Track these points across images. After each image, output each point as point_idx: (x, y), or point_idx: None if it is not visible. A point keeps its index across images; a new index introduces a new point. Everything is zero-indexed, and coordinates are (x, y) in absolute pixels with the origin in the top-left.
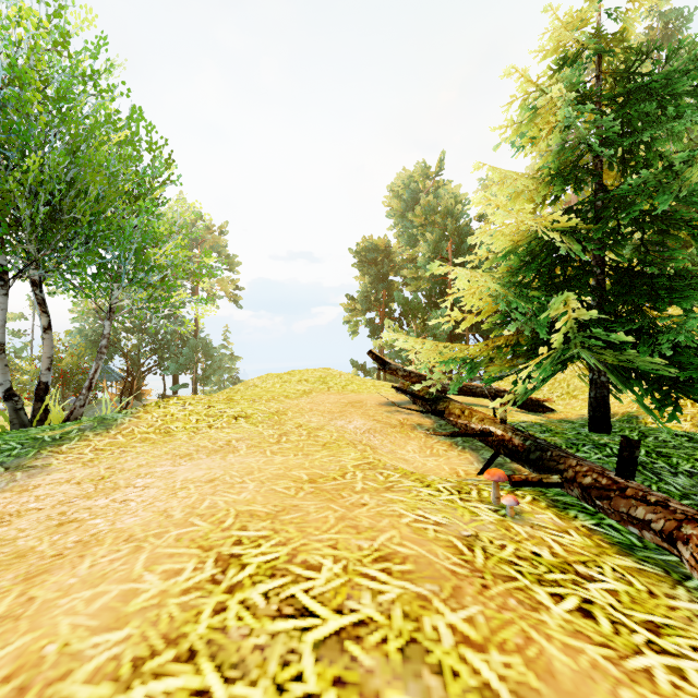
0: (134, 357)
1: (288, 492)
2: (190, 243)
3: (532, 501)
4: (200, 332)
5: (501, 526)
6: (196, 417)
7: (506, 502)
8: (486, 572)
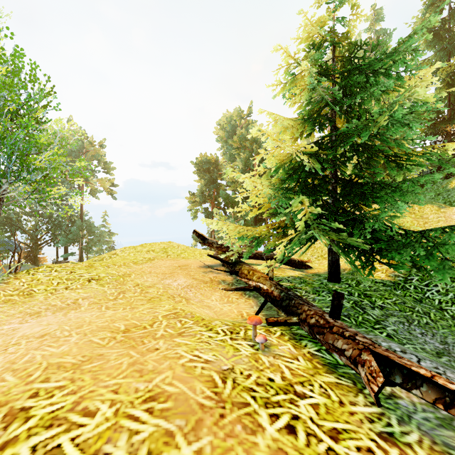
0: (33, 233)
1: (101, 342)
2: (77, 152)
3: (280, 335)
4: (85, 215)
5: (253, 358)
6: (58, 280)
7: (258, 340)
8: (229, 401)
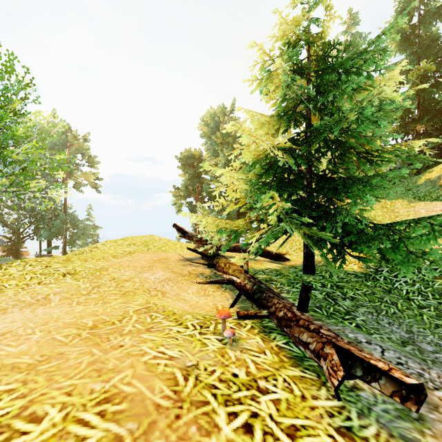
0: (15, 227)
1: (65, 340)
2: (60, 146)
3: (250, 329)
4: (68, 209)
5: (219, 353)
6: (32, 275)
7: (226, 334)
8: (187, 400)
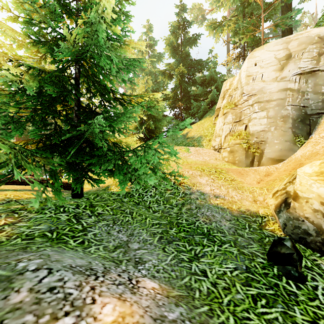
0: None
1: None
2: None
3: None
4: None
5: None
6: None
7: None
8: None
